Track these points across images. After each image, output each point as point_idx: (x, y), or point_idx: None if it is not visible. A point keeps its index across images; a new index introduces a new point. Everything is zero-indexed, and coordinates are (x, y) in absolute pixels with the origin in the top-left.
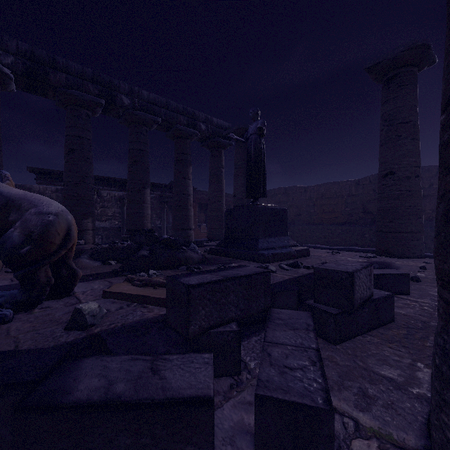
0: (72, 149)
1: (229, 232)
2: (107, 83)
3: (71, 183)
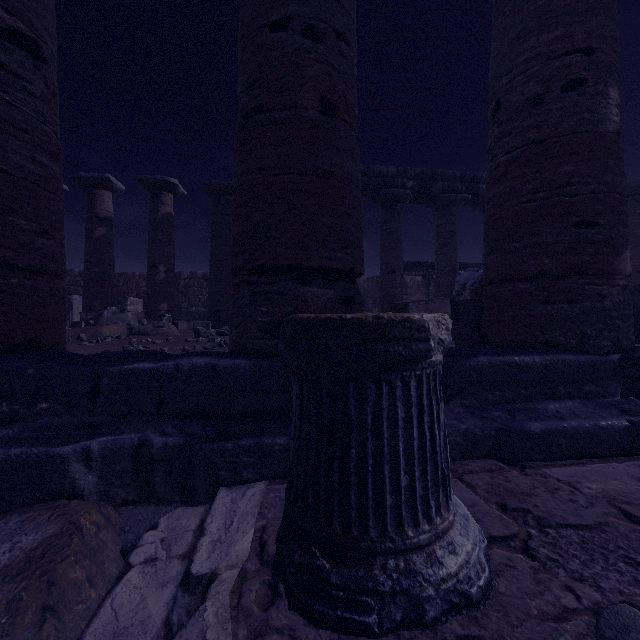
0: (444, 243)
1: (636, 308)
2: (471, 178)
3: (444, 272)
